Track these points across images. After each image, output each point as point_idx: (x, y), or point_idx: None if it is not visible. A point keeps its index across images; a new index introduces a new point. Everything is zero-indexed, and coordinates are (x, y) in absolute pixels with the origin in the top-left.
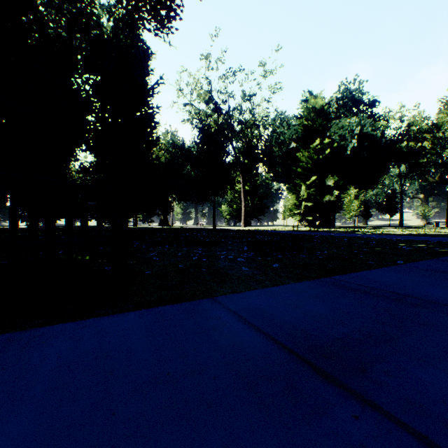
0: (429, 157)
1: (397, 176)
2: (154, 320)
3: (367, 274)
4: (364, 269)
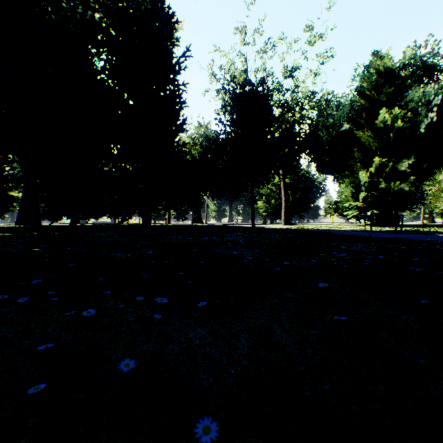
0: None
1: None
2: None
3: None
4: None
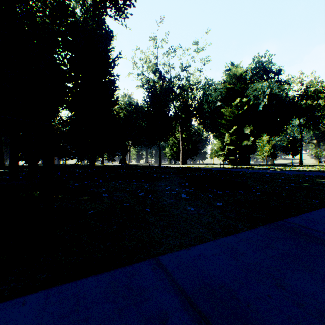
0: (323, 112)
1: (298, 126)
2: (57, 322)
3: (322, 216)
4: (310, 208)
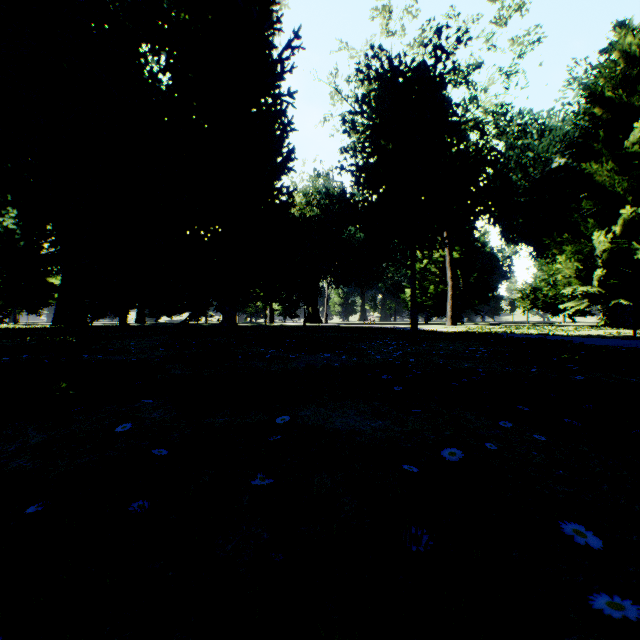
0: None
1: None
2: None
3: None
4: None
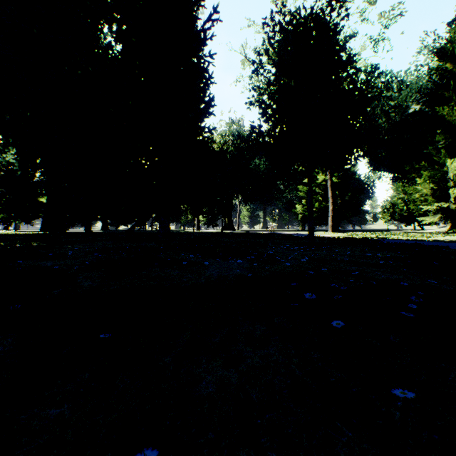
0: None
1: None
2: None
3: None
4: None
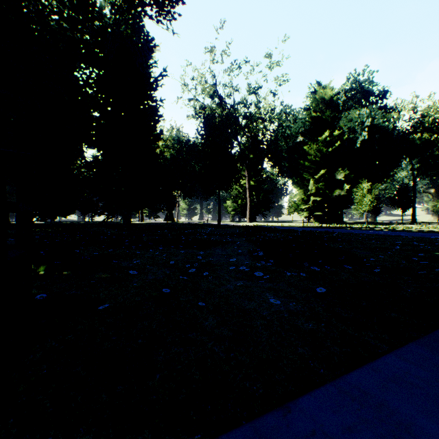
0: None
1: (410, 169)
2: None
3: None
4: None
